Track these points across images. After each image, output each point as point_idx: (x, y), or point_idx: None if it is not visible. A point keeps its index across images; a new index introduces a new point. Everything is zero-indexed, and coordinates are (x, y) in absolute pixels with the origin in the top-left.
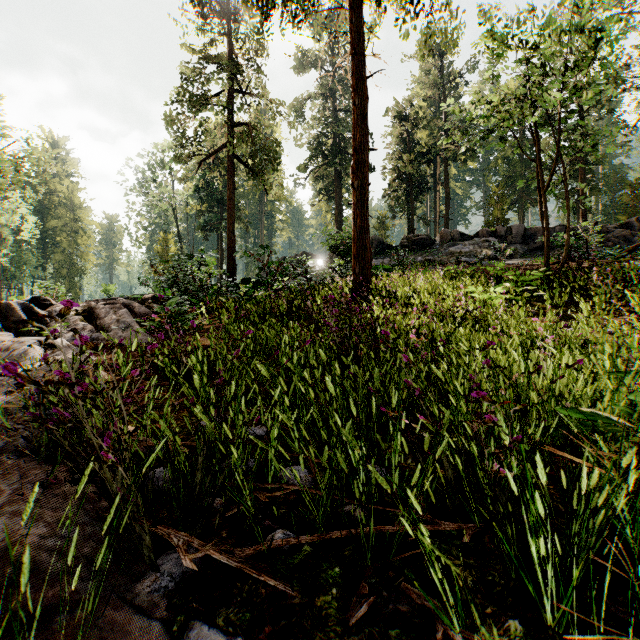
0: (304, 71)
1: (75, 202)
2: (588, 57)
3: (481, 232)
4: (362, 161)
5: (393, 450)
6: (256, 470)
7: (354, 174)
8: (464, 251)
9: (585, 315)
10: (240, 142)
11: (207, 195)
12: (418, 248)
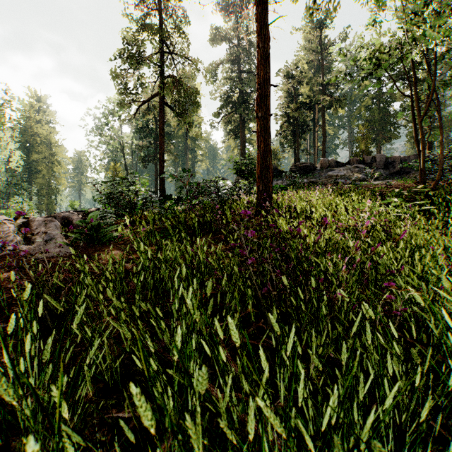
0: (217, 42)
1: (52, 141)
2: None
3: (352, 160)
4: (265, 95)
5: None
6: None
7: (258, 106)
8: (340, 175)
9: None
10: (167, 90)
11: (146, 135)
12: (303, 173)
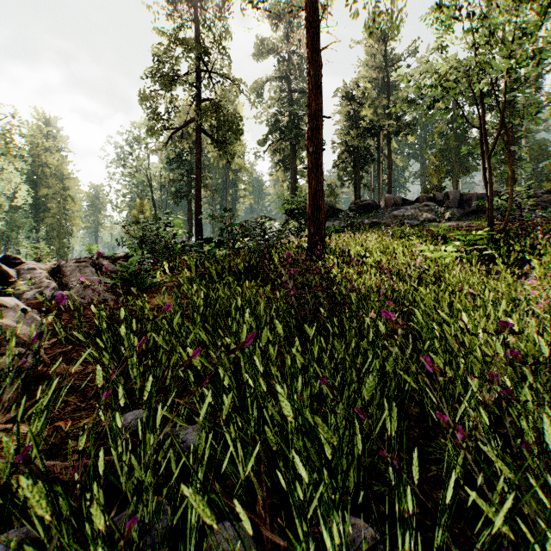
0: (263, 56)
1: (64, 173)
2: (534, 25)
3: (421, 197)
4: (316, 128)
5: (379, 474)
6: (174, 526)
7: (309, 140)
8: (406, 214)
9: (537, 273)
10: (205, 116)
11: (178, 166)
12: (365, 212)
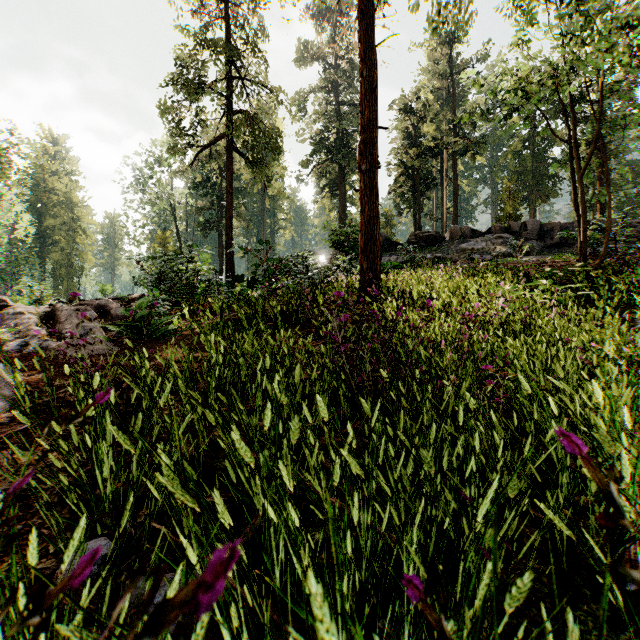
0: (307, 62)
1: (73, 200)
2: None
3: (493, 228)
4: (371, 141)
5: None
6: None
7: (361, 156)
8: (476, 248)
9: None
10: (237, 131)
11: (207, 192)
12: (426, 245)
